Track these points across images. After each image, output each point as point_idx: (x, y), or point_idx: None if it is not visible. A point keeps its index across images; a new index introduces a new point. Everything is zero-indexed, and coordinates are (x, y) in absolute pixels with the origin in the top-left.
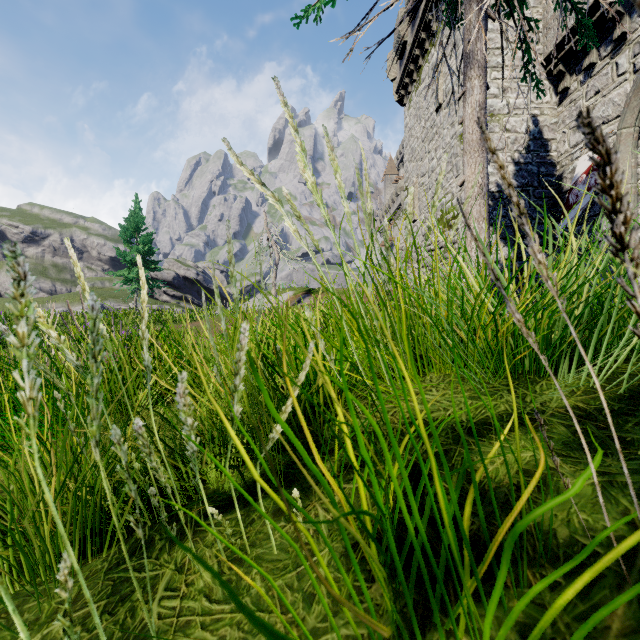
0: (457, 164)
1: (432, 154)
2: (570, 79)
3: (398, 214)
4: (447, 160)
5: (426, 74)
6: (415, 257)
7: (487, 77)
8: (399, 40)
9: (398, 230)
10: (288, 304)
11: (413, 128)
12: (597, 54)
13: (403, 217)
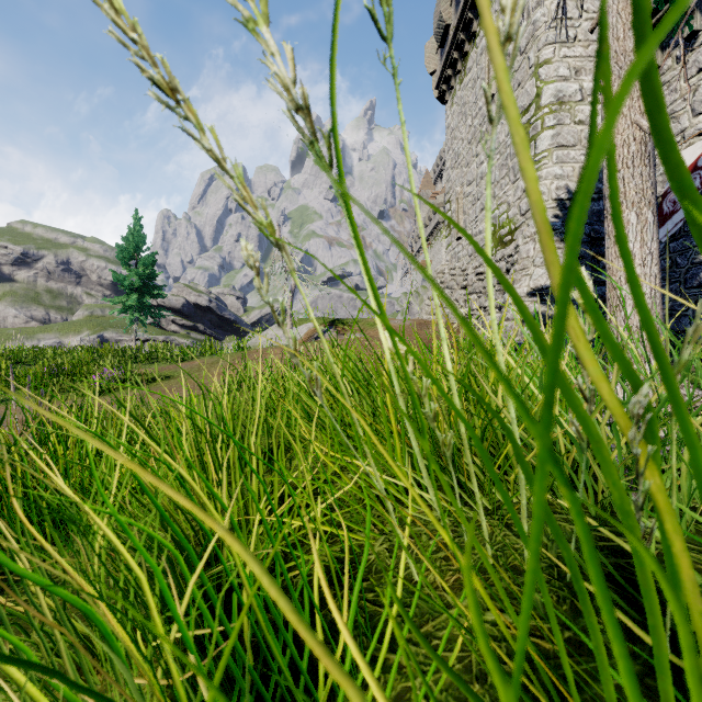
0: (515, 166)
1: (481, 157)
2: (662, 56)
3: (435, 234)
4: (501, 163)
5: (473, 62)
6: (460, 282)
7: (555, 55)
8: (440, 23)
9: (435, 252)
10: (307, 338)
11: (457, 128)
12: (701, 19)
13: (441, 237)
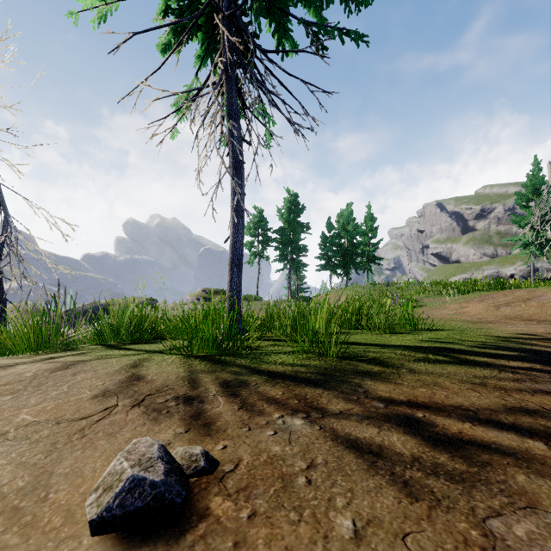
0: None
1: None
2: None
3: None
4: None
5: None
6: None
7: None
8: None
9: None
10: None
11: None
12: None
13: None
